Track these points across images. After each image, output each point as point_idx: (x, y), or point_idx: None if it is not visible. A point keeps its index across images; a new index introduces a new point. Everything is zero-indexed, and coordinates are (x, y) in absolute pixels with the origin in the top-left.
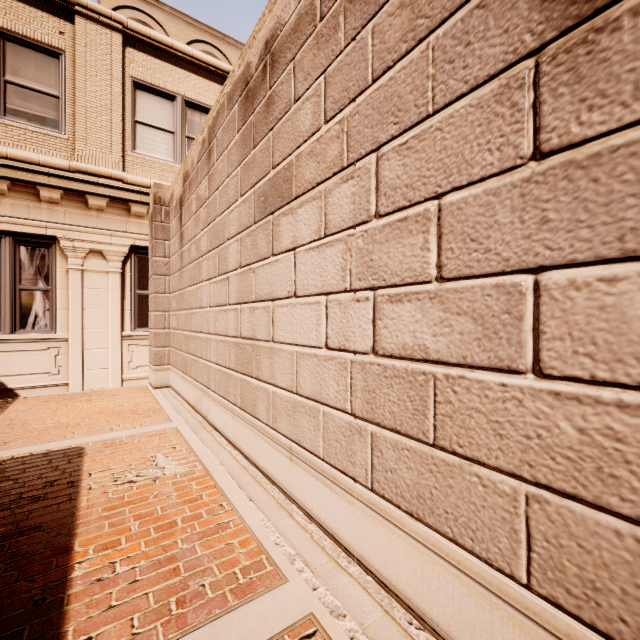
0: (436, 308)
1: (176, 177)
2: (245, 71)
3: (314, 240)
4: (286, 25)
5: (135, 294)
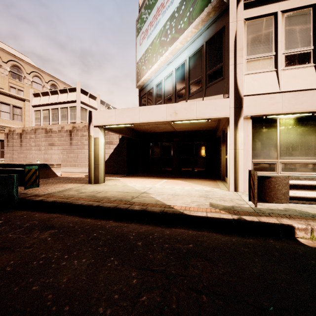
0: (66, 155)
1: (18, 128)
2: (46, 128)
3: (57, 150)
4: (53, 130)
5: (0, 150)
